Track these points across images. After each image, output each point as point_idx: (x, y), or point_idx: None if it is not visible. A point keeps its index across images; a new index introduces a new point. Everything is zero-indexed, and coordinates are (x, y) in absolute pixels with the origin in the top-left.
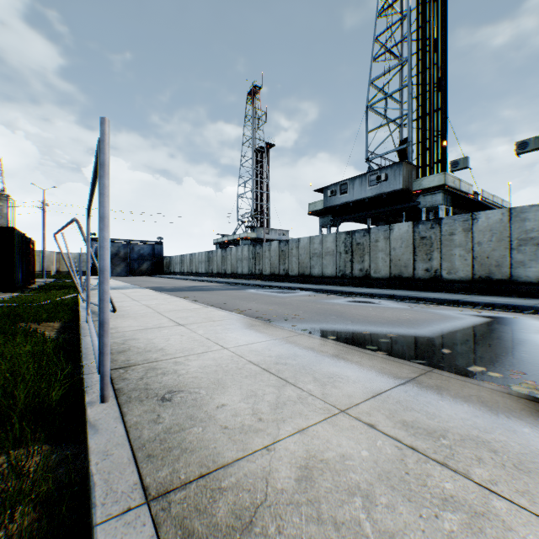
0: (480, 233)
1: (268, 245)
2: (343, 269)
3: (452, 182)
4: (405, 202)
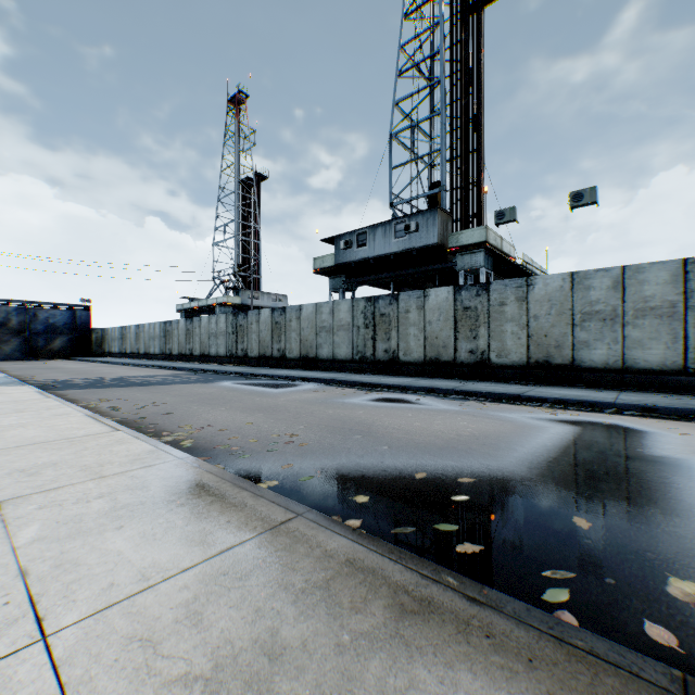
0: (537, 304)
1: (255, 314)
2: (362, 350)
3: (495, 239)
4: (439, 262)
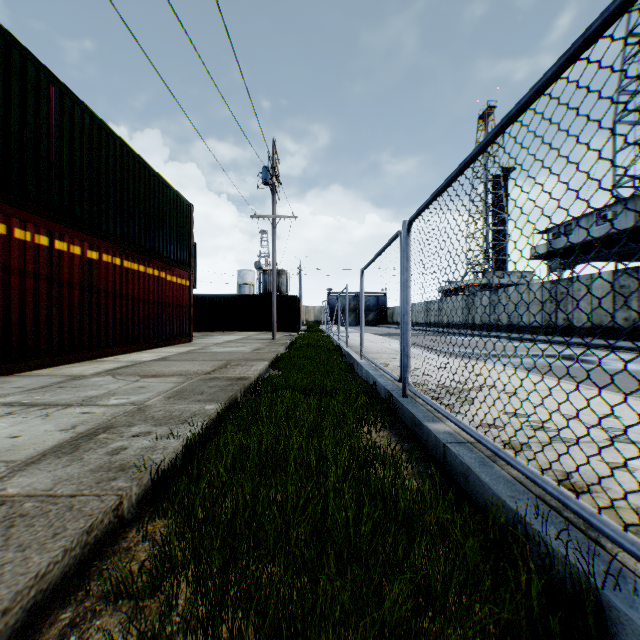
0: None
1: (479, 295)
2: (547, 319)
3: None
4: None
